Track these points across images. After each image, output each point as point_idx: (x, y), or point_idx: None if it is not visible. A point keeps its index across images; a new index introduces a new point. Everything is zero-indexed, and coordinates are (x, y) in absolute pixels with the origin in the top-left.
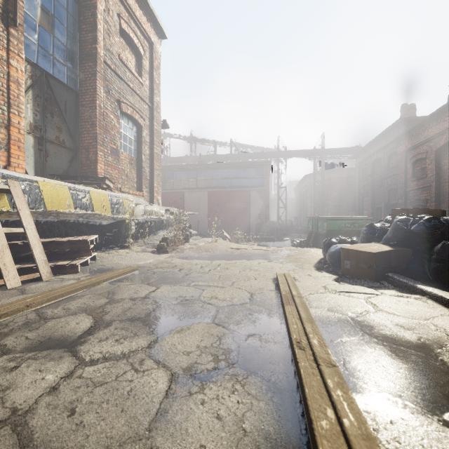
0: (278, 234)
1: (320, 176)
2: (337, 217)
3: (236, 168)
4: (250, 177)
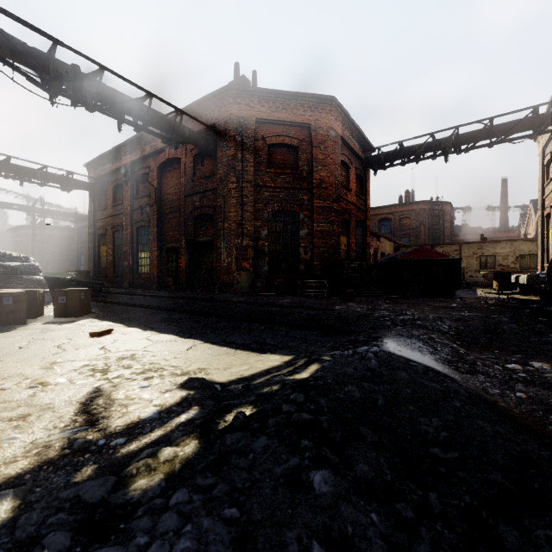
0: None
1: (39, 230)
2: (58, 273)
3: None
4: None
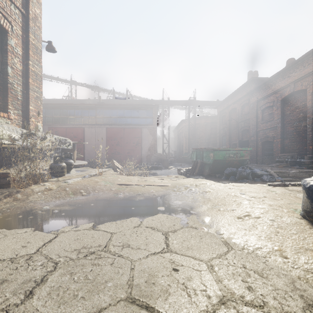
0: (164, 163)
1: (192, 121)
2: (223, 148)
3: (130, 109)
4: (142, 117)
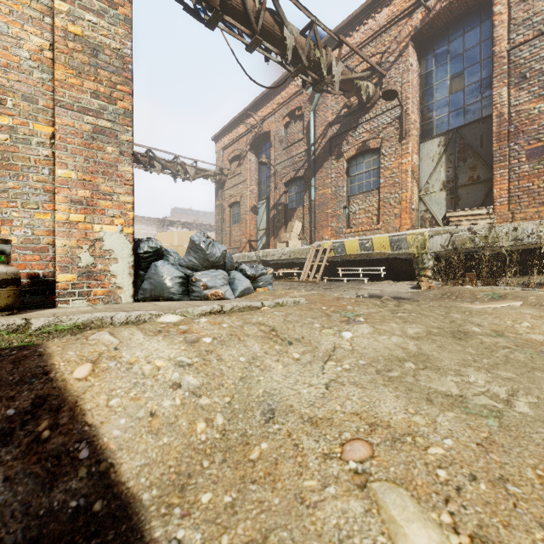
0: None
1: None
2: None
3: None
4: None
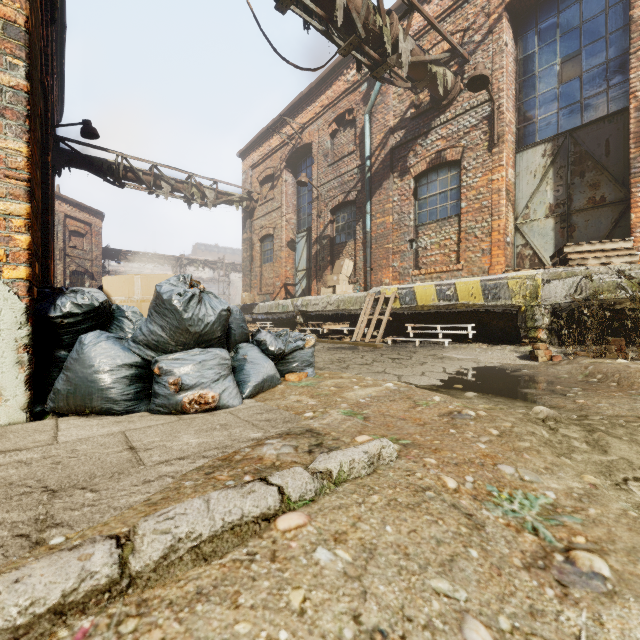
0: None
1: None
2: None
3: None
4: None
